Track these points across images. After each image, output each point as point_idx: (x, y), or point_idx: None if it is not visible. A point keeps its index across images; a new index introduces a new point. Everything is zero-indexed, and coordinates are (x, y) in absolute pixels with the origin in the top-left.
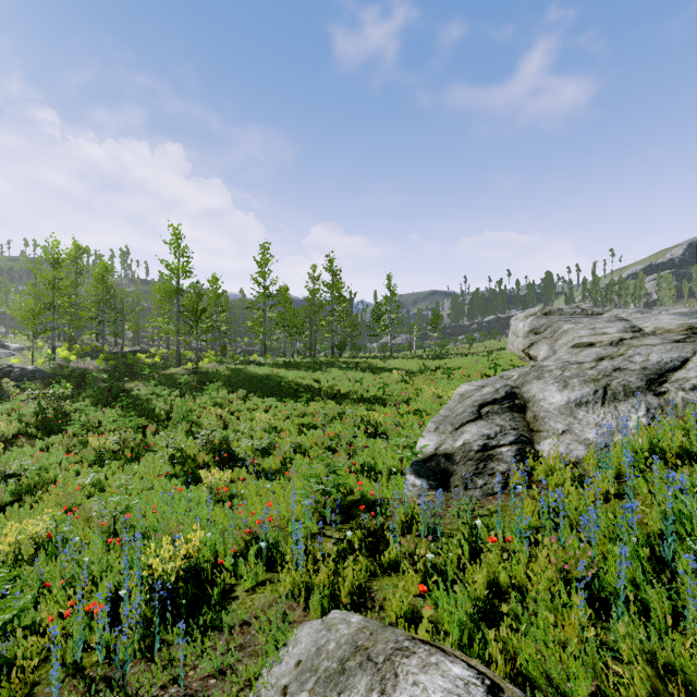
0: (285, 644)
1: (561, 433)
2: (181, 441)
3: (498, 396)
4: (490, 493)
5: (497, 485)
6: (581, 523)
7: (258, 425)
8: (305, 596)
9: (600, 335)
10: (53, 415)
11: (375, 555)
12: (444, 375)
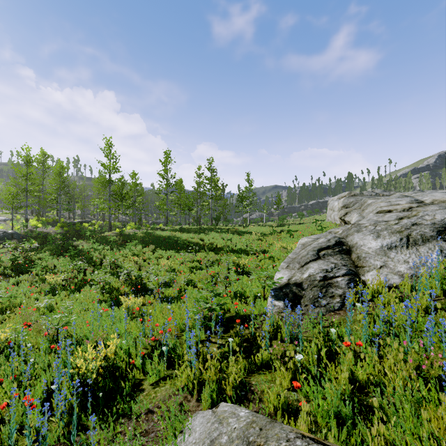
0: (182, 431)
1: (379, 268)
2: (109, 278)
3: (330, 244)
4: (332, 310)
5: (336, 304)
6: (425, 329)
7: (162, 267)
8: (197, 389)
9: (395, 206)
10: (23, 262)
11: (250, 357)
12: (287, 235)
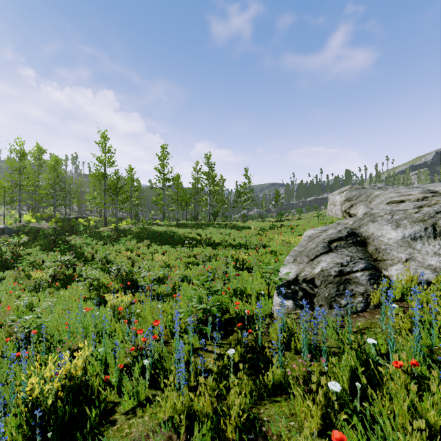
0: None
1: (405, 261)
2: (99, 274)
3: (342, 235)
4: (354, 312)
5: (359, 304)
6: None
7: (156, 262)
8: (186, 424)
9: (406, 196)
10: (11, 257)
11: (256, 373)
12: (287, 229)
